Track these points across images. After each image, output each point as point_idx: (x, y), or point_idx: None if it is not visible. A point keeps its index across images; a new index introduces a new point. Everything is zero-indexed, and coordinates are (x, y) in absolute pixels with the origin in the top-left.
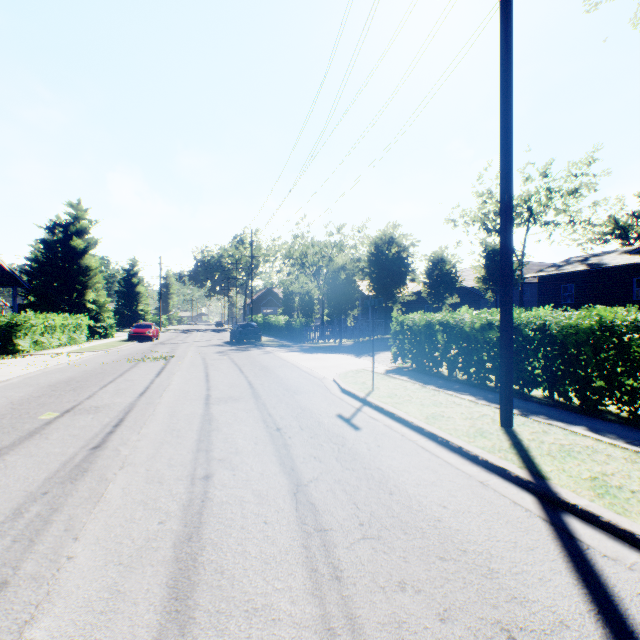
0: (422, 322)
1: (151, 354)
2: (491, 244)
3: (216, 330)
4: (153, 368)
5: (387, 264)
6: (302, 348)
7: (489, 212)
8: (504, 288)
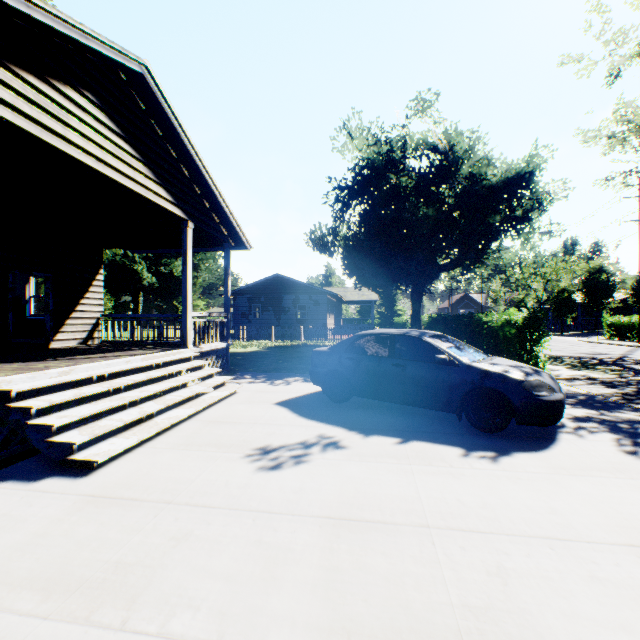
0: (619, 321)
1: None
2: None
3: None
4: None
5: (597, 285)
6: None
7: None
8: (639, 312)
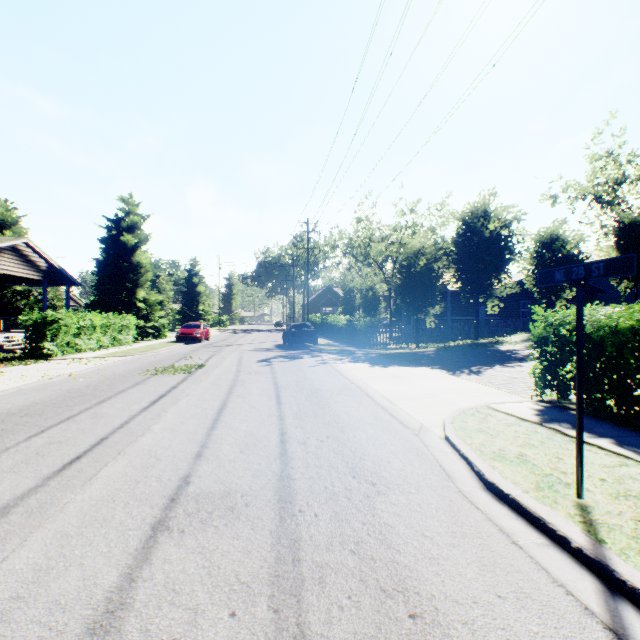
0: (624, 322)
1: (181, 361)
2: (631, 214)
3: (273, 330)
4: (159, 388)
5: (481, 245)
6: (368, 356)
7: (609, 180)
8: None
